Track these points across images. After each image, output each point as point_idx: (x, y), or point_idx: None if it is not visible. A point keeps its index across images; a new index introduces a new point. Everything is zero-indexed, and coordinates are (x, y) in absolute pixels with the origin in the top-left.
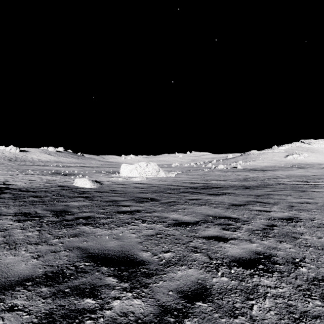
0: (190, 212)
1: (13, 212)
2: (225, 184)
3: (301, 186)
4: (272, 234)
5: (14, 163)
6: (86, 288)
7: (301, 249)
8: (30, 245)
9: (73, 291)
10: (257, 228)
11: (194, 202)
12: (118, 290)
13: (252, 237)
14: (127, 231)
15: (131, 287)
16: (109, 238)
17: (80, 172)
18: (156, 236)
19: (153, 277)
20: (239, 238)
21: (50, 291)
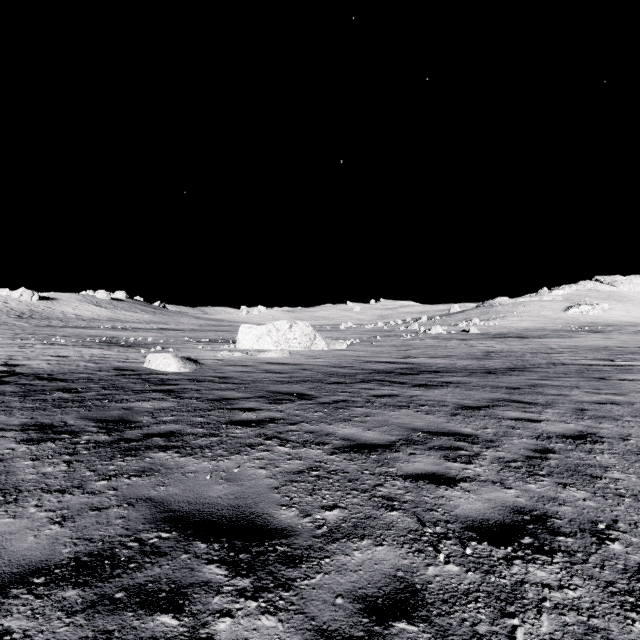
0: (378, 423)
1: (20, 424)
2: (445, 365)
3: (598, 369)
4: (546, 468)
5: (29, 322)
6: (161, 590)
7: (609, 501)
8: (47, 494)
9: (132, 597)
10: (515, 456)
11: (386, 401)
12: (228, 596)
13: (506, 475)
14: (249, 463)
15: (257, 587)
16: (211, 479)
17: (159, 341)
18: (309, 473)
19: (303, 564)
20: (479, 478)
21: (84, 598)
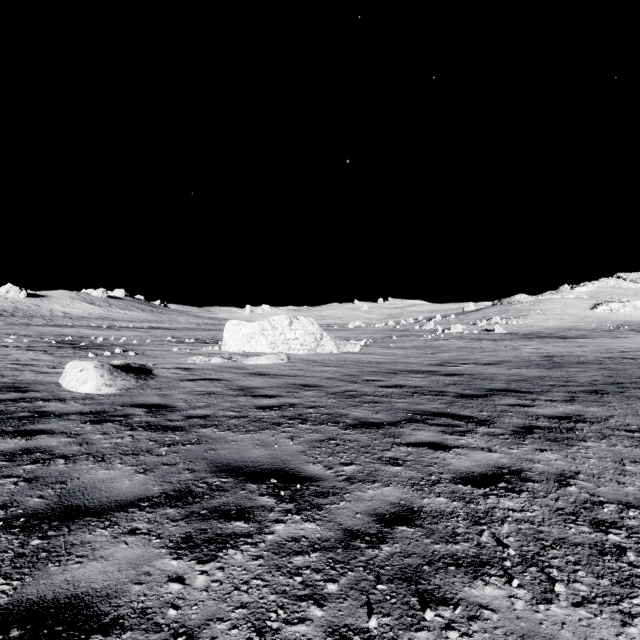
0: None
1: None
2: (509, 376)
3: None
4: None
5: (5, 320)
6: None
7: None
8: None
9: None
10: None
11: (523, 515)
12: None
13: None
14: None
15: None
16: None
17: (132, 342)
18: None
19: None
20: None
21: None
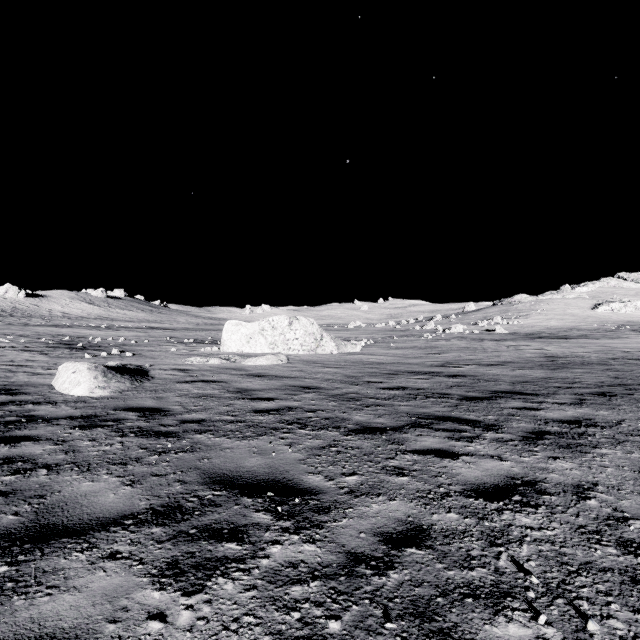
0: None
1: None
2: (513, 378)
3: None
4: None
5: (4, 320)
6: None
7: None
8: None
9: None
10: None
11: (542, 534)
12: None
13: None
14: None
15: None
16: None
17: (130, 342)
18: None
19: None
20: None
21: None
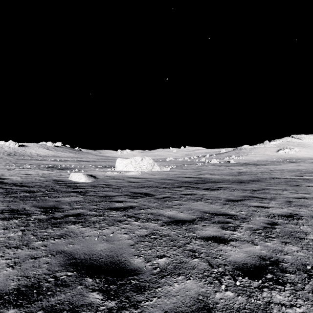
0: (186, 209)
1: (0, 209)
2: (219, 178)
3: (295, 180)
4: (275, 233)
5: (13, 157)
6: (64, 309)
7: (310, 252)
8: (8, 249)
9: None
10: (258, 227)
11: (189, 197)
12: (102, 312)
13: (254, 237)
14: (118, 231)
15: (119, 307)
16: (98, 240)
17: (77, 167)
18: (150, 236)
19: (145, 291)
20: (240, 239)
21: None
